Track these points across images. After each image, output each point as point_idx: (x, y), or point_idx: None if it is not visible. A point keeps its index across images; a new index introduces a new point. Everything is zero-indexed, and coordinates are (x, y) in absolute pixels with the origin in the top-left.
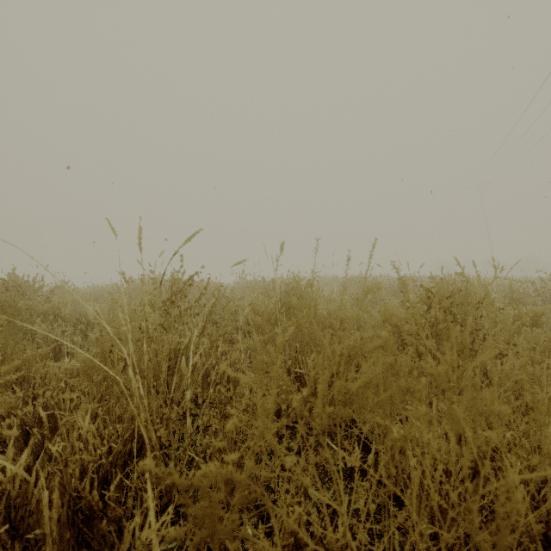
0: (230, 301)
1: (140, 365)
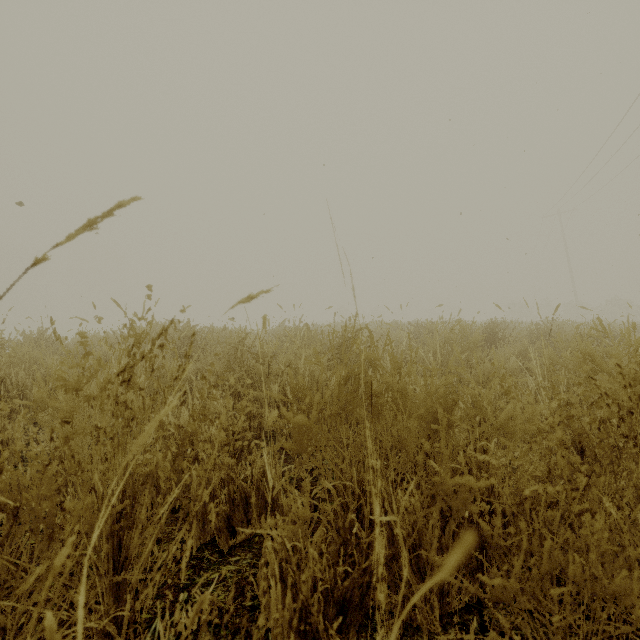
0: (258, 360)
1: (52, 517)
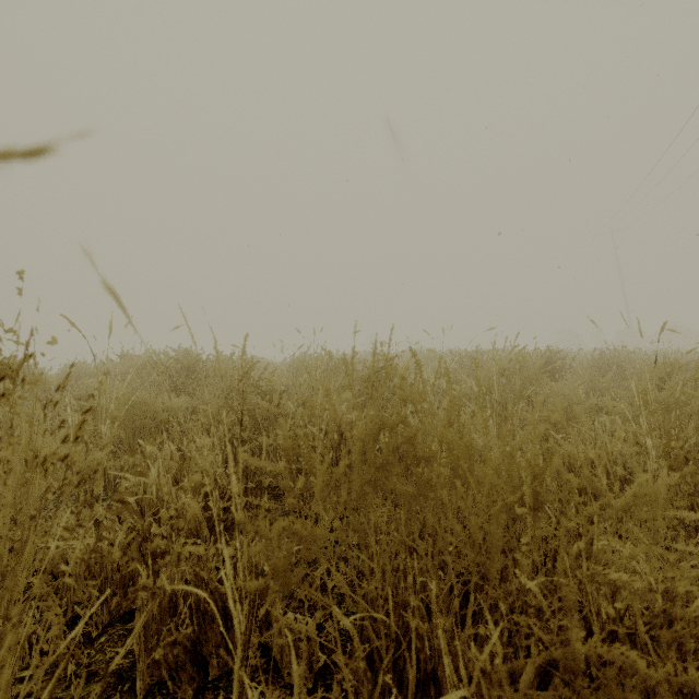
0: (265, 396)
1: None
